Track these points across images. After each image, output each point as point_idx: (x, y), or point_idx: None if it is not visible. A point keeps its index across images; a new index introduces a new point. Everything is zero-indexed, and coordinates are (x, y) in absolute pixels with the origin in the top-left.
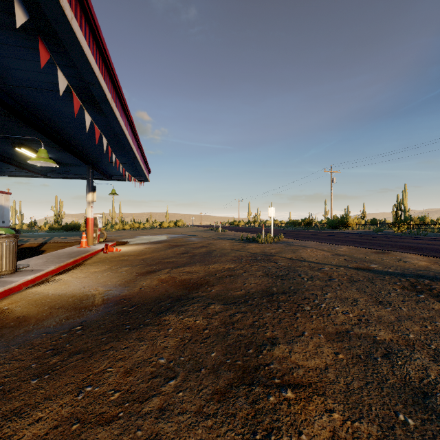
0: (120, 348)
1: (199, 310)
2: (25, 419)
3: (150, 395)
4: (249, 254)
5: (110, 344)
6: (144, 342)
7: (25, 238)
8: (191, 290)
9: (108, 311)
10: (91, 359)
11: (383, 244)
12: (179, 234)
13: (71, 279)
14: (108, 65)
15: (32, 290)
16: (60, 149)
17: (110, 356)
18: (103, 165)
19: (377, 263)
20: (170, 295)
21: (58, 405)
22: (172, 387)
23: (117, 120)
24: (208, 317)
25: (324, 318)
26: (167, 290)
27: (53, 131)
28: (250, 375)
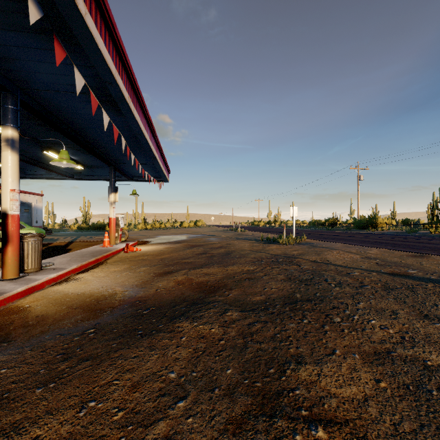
0: (129, 357)
1: (214, 317)
2: (22, 436)
3: (156, 418)
4: (270, 255)
5: (120, 352)
6: (155, 351)
7: (55, 237)
8: (208, 293)
9: (123, 314)
10: (98, 368)
11: (421, 246)
12: (199, 234)
13: (92, 278)
14: (125, 64)
15: (54, 288)
16: (84, 151)
17: (118, 366)
18: (124, 166)
19: (416, 268)
20: (185, 299)
21: (57, 422)
22: (181, 410)
23: (135, 120)
24: (225, 325)
25: (358, 333)
26: (183, 293)
27: (77, 134)
28: (271, 402)
